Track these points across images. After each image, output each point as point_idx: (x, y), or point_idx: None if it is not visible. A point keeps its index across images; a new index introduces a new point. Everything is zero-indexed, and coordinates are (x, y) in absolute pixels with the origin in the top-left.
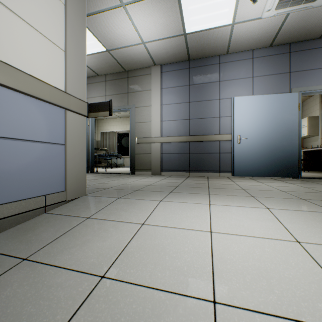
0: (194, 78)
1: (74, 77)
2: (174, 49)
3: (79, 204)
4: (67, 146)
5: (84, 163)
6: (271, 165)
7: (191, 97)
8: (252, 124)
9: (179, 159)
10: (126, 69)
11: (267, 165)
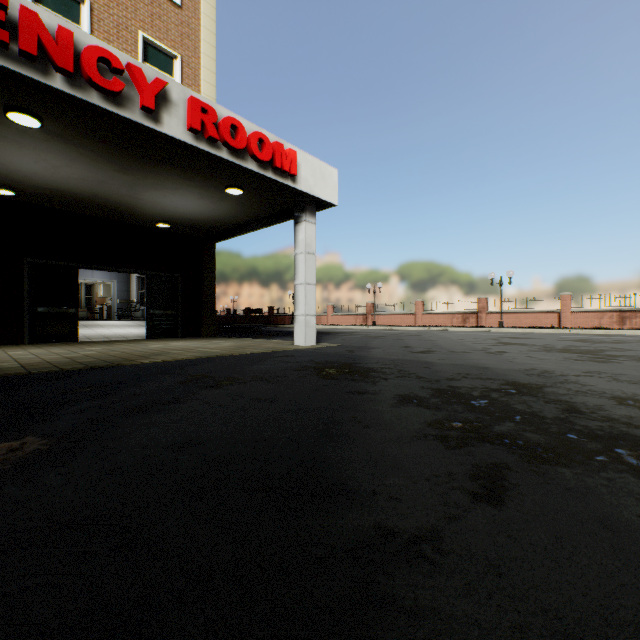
0: None
1: None
2: None
3: None
4: None
5: None
6: None
7: None
8: None
9: None
10: None
11: None
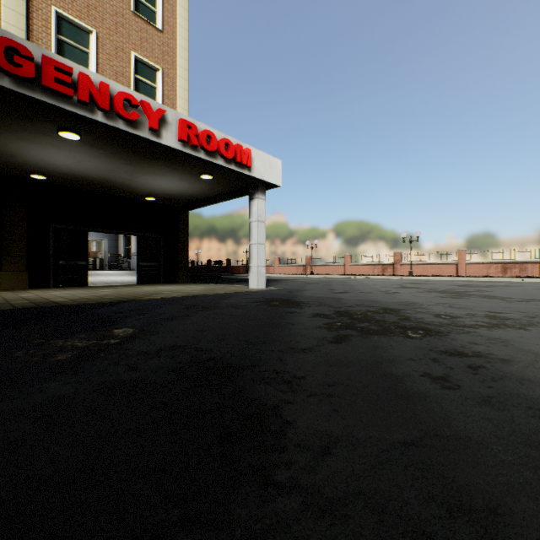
0: None
1: None
2: None
3: None
4: None
5: None
6: None
7: None
8: None
9: None
10: None
11: None
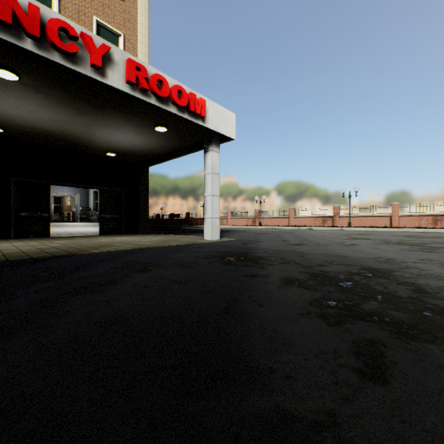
0: None
1: None
2: None
3: None
4: None
5: None
6: None
7: None
8: None
9: None
10: None
11: None
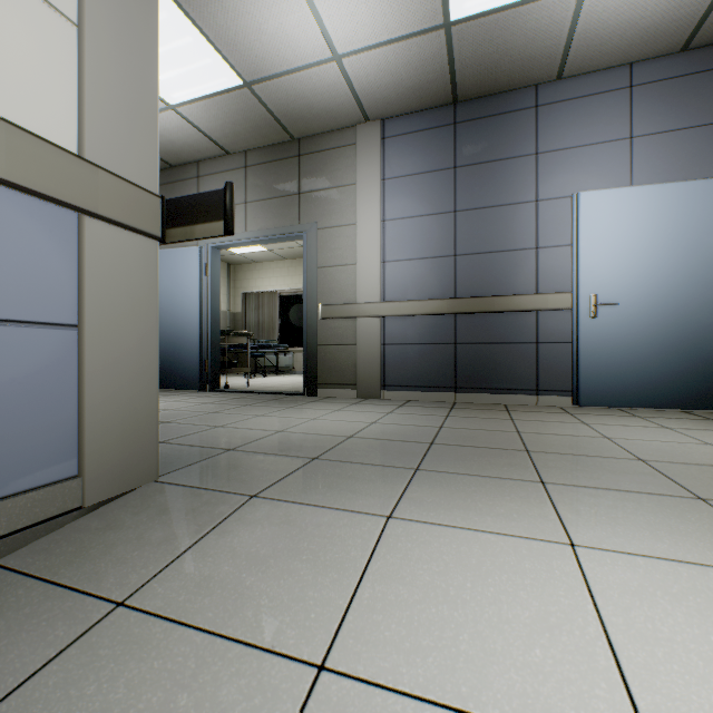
0: (468, 149)
1: (115, 112)
2: (416, 71)
3: (120, 520)
4: (85, 330)
5: (151, 383)
6: (687, 378)
7: (460, 199)
8: (632, 265)
9: (429, 358)
10: (294, 135)
11: (675, 376)
